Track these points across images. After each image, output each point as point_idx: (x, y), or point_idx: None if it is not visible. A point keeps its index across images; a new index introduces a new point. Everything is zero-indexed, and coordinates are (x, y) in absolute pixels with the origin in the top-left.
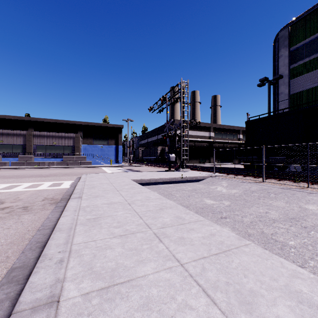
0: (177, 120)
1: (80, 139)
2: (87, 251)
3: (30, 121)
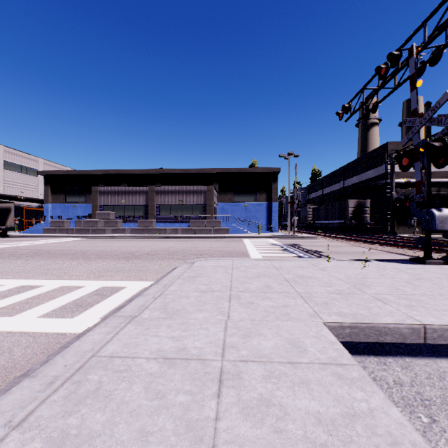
0: (393, 143)
1: (213, 193)
2: None
3: (156, 174)
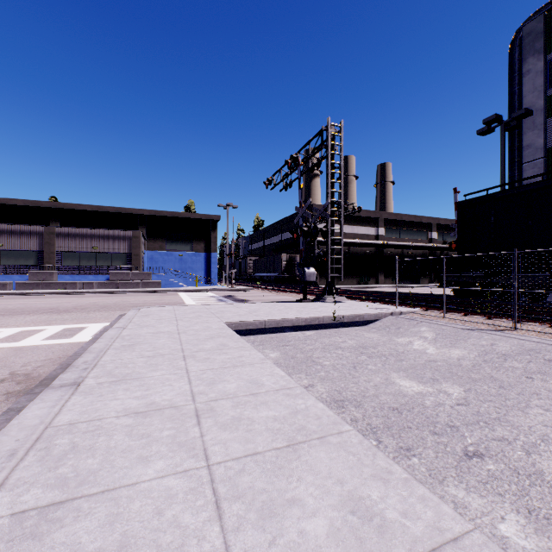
0: (317, 206)
1: (141, 241)
2: None
3: (53, 209)
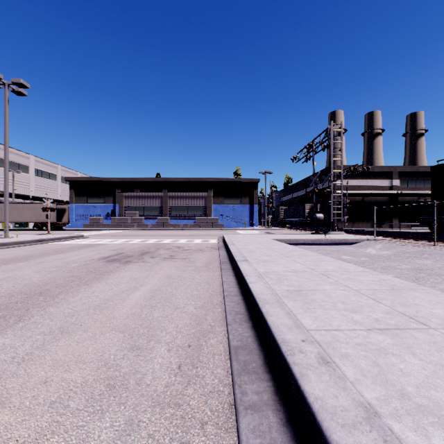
0: None
1: (211, 198)
2: (252, 257)
3: (163, 182)
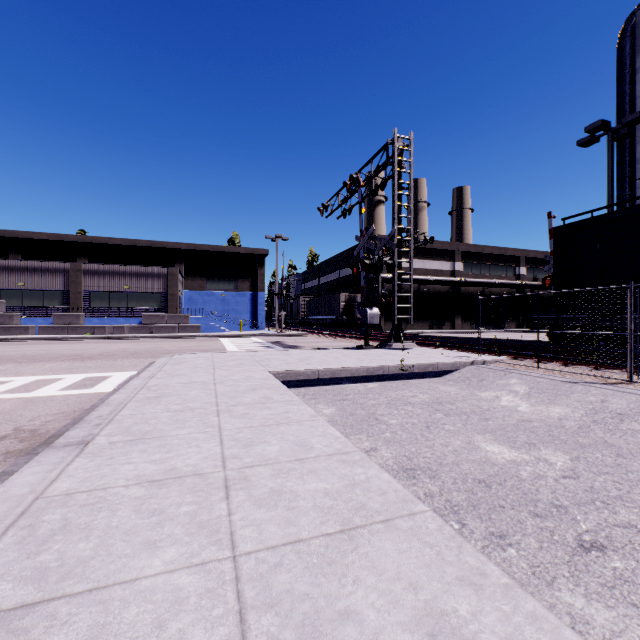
0: (382, 236)
1: (177, 278)
2: None
3: (80, 243)
